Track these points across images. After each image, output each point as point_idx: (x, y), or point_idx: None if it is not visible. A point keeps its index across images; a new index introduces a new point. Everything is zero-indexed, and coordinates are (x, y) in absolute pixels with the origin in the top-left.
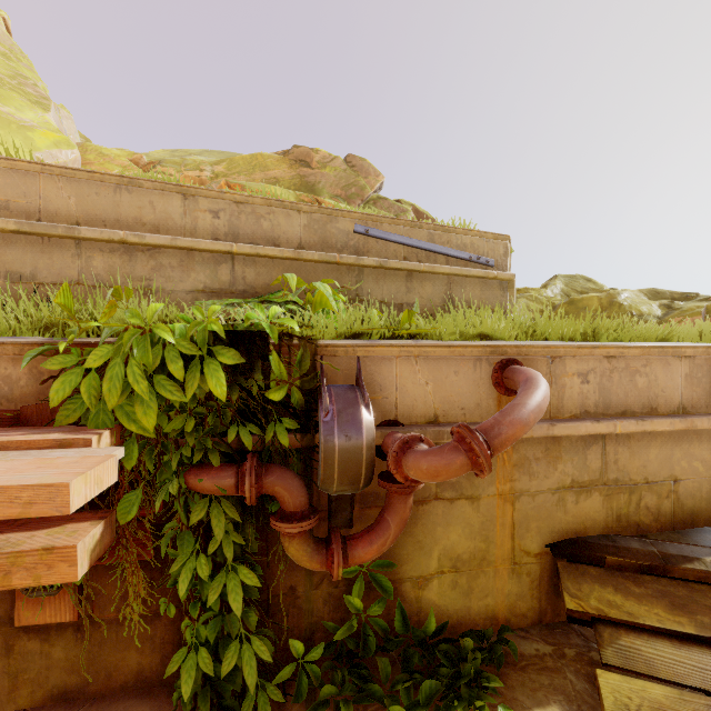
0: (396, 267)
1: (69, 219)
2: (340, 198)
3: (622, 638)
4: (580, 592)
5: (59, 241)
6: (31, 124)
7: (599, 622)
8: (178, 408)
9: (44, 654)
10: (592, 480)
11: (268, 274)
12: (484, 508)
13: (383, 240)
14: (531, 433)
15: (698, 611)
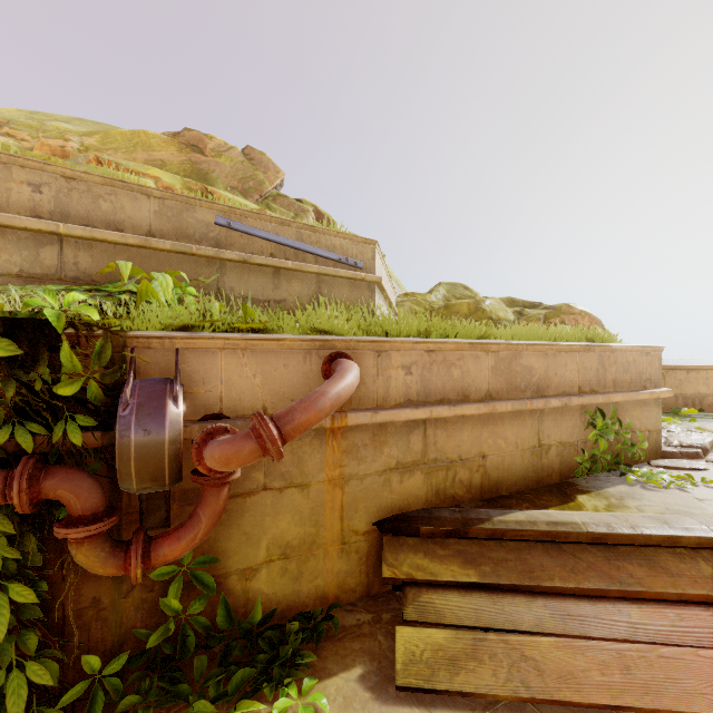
0: (261, 262)
1: None
2: (236, 190)
3: (423, 595)
4: (396, 561)
5: None
6: None
7: (407, 585)
8: None
9: None
10: (415, 461)
11: (108, 261)
12: (315, 494)
13: (248, 235)
14: (356, 421)
15: (483, 563)
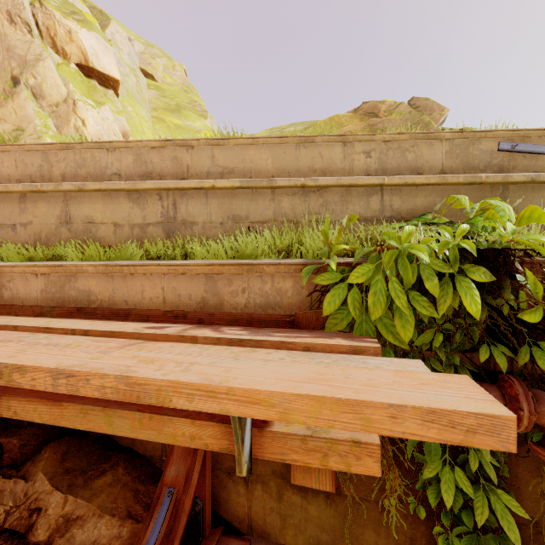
0: None
1: (267, 174)
2: None
3: None
4: None
5: (261, 191)
6: (199, 129)
7: None
8: (426, 322)
9: (303, 508)
10: None
11: (412, 201)
12: None
13: (531, 154)
14: None
15: None
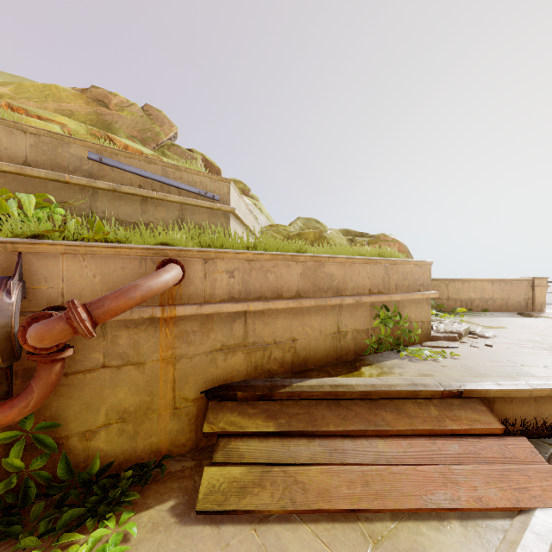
0: (129, 192)
1: None
2: (136, 139)
3: (231, 443)
4: (216, 420)
5: None
6: None
7: (221, 437)
8: None
9: None
10: (237, 343)
11: None
12: (149, 370)
13: (119, 169)
14: (184, 312)
15: (281, 417)
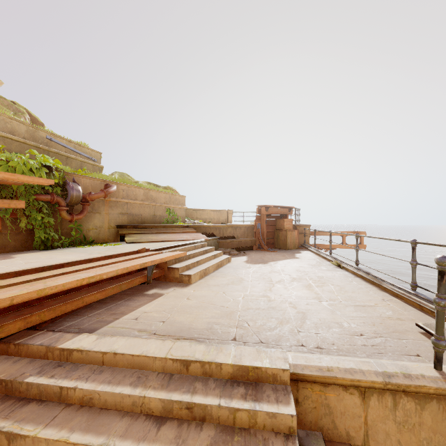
0: (63, 154)
1: None
2: None
3: (129, 235)
4: (122, 231)
5: None
6: None
7: (126, 234)
8: None
9: None
10: (125, 212)
11: (10, 146)
12: (102, 216)
13: (57, 144)
14: (113, 199)
15: (141, 231)
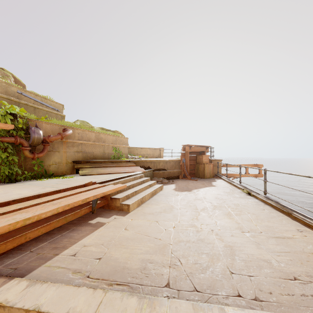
0: (31, 105)
1: None
2: None
3: (83, 169)
4: (77, 166)
5: None
6: None
7: (80, 168)
8: None
9: None
10: (80, 151)
11: None
12: (61, 154)
13: (27, 97)
14: (69, 141)
15: (93, 165)
